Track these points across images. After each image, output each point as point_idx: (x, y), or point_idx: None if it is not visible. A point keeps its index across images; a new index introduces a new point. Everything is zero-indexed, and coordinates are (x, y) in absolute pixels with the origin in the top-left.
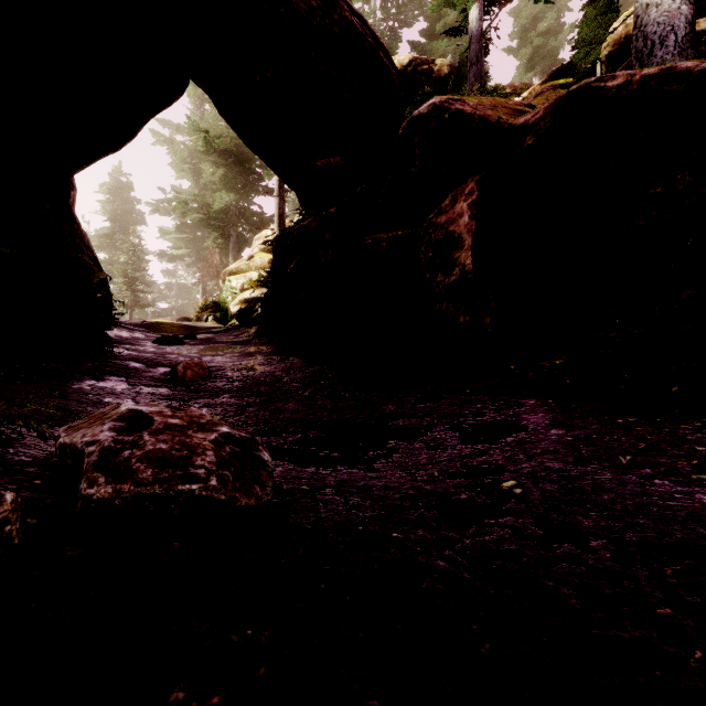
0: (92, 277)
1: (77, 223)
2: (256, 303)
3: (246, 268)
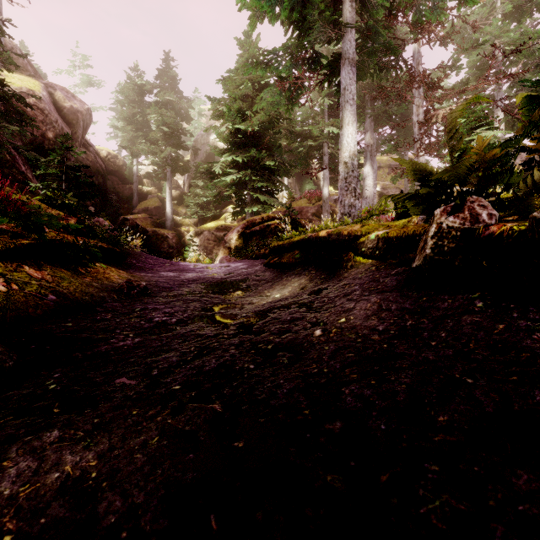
0: None
1: None
2: None
3: None
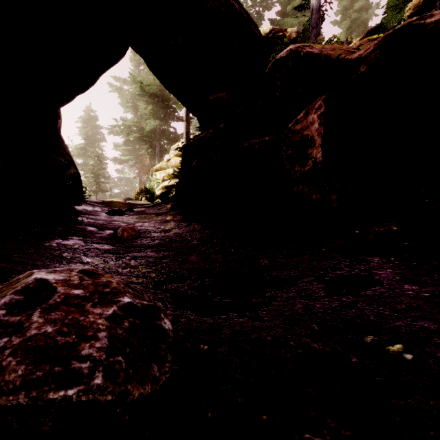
0: (66, 171)
1: (62, 139)
2: (171, 189)
3: (166, 167)
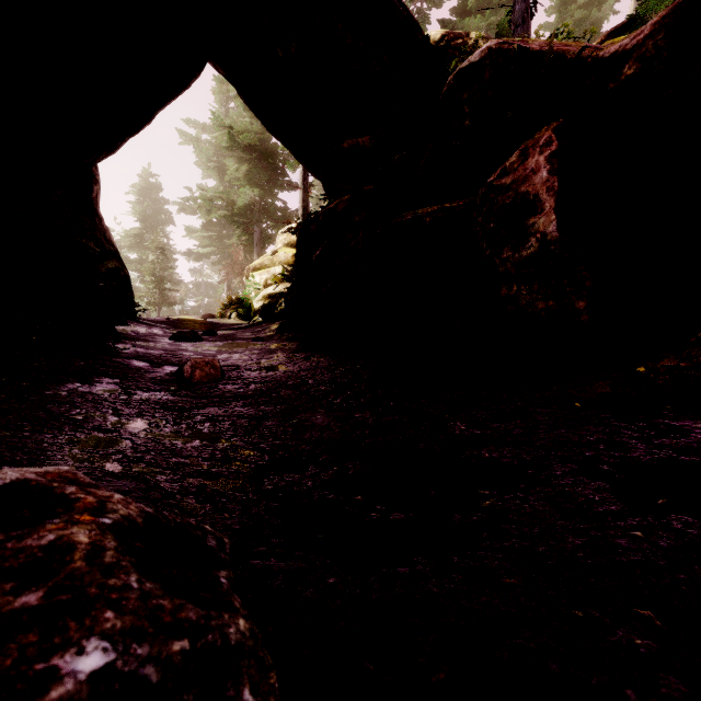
0: (99, 266)
1: (100, 217)
2: (279, 299)
3: (270, 264)
